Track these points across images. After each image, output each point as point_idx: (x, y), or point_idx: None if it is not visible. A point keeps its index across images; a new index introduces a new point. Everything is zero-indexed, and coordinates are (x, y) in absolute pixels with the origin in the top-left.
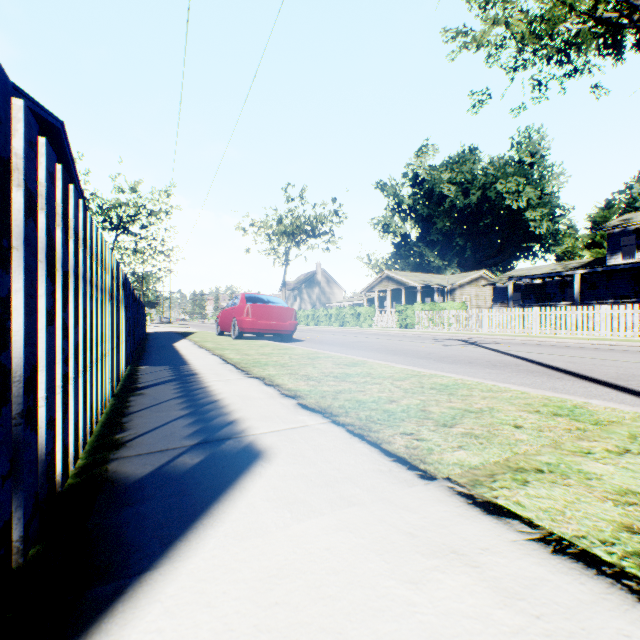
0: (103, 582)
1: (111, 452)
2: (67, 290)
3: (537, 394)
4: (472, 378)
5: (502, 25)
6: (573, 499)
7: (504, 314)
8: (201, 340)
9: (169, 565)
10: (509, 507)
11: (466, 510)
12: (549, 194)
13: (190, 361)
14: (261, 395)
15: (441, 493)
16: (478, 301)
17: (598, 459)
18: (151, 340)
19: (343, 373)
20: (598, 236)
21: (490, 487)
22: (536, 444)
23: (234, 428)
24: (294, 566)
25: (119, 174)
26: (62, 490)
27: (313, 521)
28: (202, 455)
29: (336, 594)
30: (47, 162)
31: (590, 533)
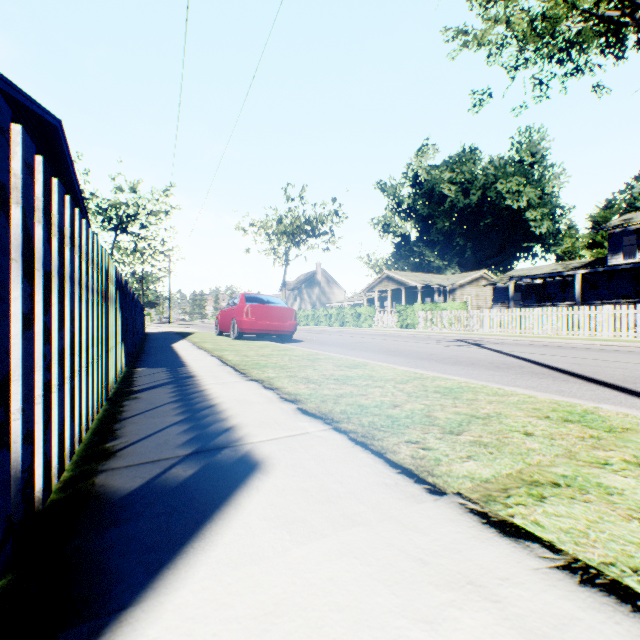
0: (78, 621)
1: (100, 463)
2: (50, 291)
3: (545, 398)
4: (476, 381)
5: (503, 24)
6: (595, 518)
7: (505, 314)
8: (200, 341)
9: (154, 599)
10: (527, 527)
11: (481, 531)
12: (549, 194)
13: (188, 363)
14: (260, 399)
15: (452, 511)
16: (478, 301)
17: (617, 471)
18: (150, 341)
19: (344, 375)
20: (599, 236)
21: (504, 504)
22: (549, 454)
23: (231, 436)
24: (293, 601)
25: (119, 174)
26: (43, 507)
27: (314, 544)
28: (196, 466)
29: (341, 637)
30: (23, 152)
31: (619, 559)
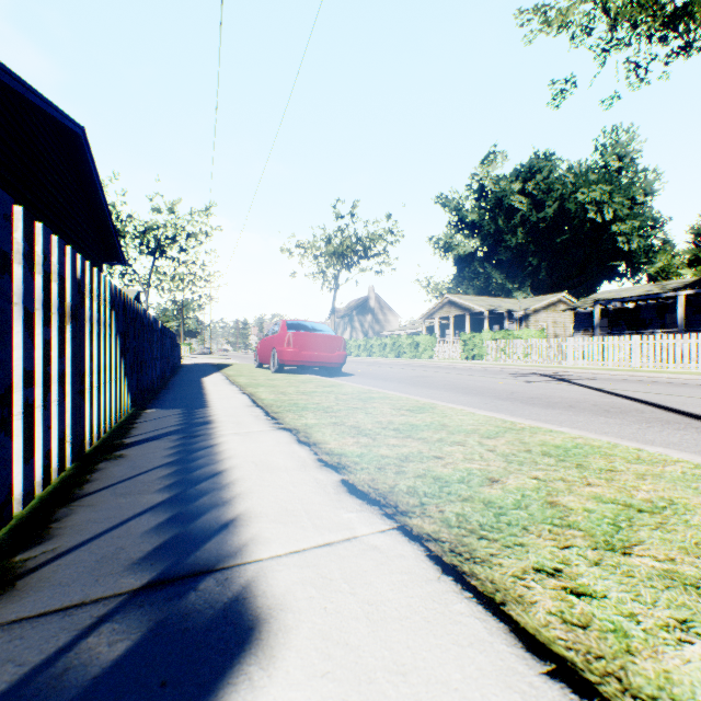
0: None
1: None
2: None
3: None
4: (596, 435)
5: None
6: None
7: (594, 343)
8: (236, 374)
9: None
10: None
11: None
12: (640, 204)
13: (211, 402)
14: (288, 462)
15: None
16: (556, 329)
17: None
18: (180, 373)
19: (407, 423)
20: None
21: None
22: None
23: (227, 541)
24: None
25: (156, 194)
26: None
27: None
28: (137, 629)
29: None
30: None
31: None
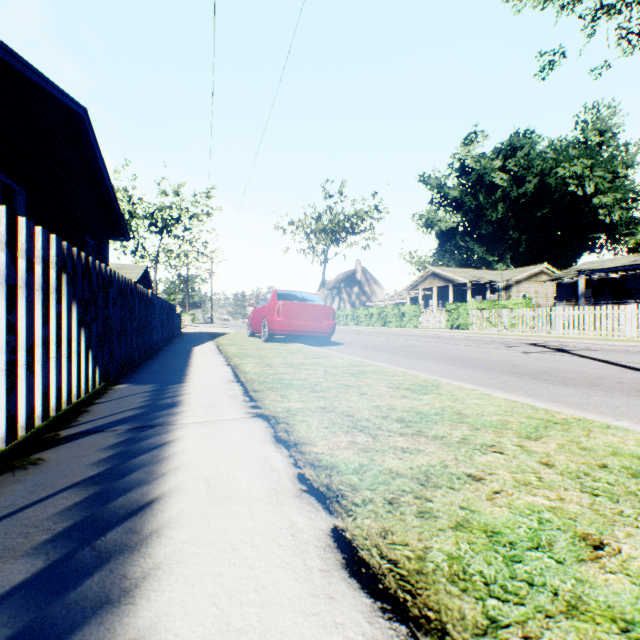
0: None
1: None
2: None
3: None
4: None
5: None
6: None
7: (585, 313)
8: (227, 343)
9: None
10: None
11: None
12: (622, 177)
13: (190, 376)
14: (255, 482)
15: None
16: (538, 299)
17: None
18: (175, 342)
19: (412, 410)
20: None
21: None
22: None
23: None
24: None
25: (163, 178)
26: None
27: None
28: None
29: None
30: None
31: None
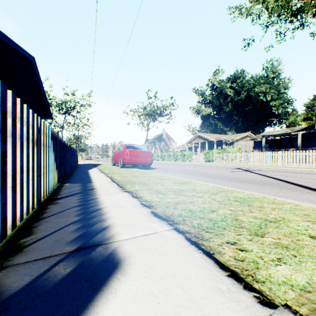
0: None
1: (7, 258)
2: None
3: (307, 206)
4: (258, 193)
5: (260, 3)
6: None
7: (261, 155)
8: (103, 168)
9: None
10: None
11: None
12: (282, 93)
13: (93, 180)
14: (128, 205)
15: None
16: (245, 148)
17: None
18: (78, 168)
19: (178, 189)
20: (309, 114)
21: None
22: None
23: (105, 234)
24: None
25: (66, 86)
26: None
27: None
28: (74, 264)
29: None
30: None
31: None
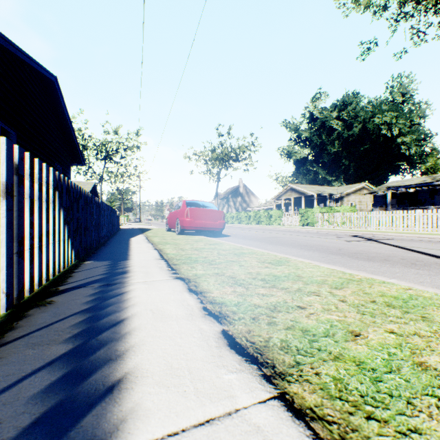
0: None
1: None
2: None
3: None
4: (422, 286)
5: None
6: None
7: (390, 215)
8: (153, 235)
9: None
10: None
11: None
12: (417, 124)
13: (131, 256)
14: (179, 311)
15: None
16: (361, 206)
17: None
18: (117, 235)
19: (270, 274)
20: None
21: None
22: None
23: (106, 413)
24: None
25: (106, 122)
26: None
27: None
28: None
29: None
30: None
31: None
